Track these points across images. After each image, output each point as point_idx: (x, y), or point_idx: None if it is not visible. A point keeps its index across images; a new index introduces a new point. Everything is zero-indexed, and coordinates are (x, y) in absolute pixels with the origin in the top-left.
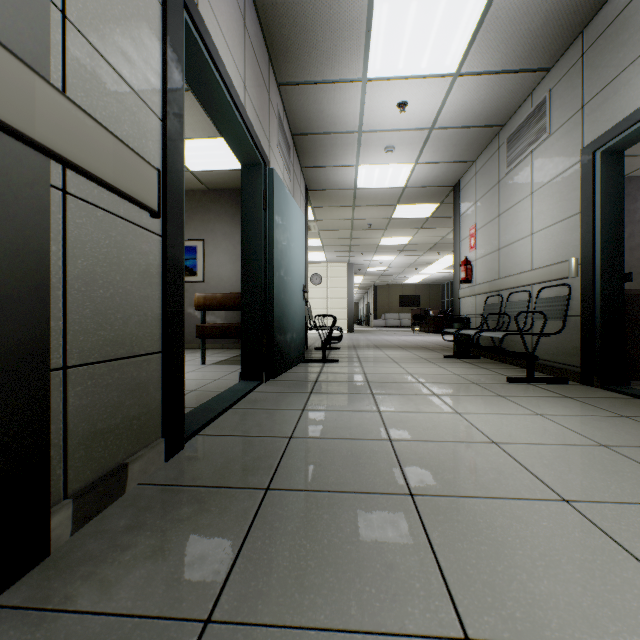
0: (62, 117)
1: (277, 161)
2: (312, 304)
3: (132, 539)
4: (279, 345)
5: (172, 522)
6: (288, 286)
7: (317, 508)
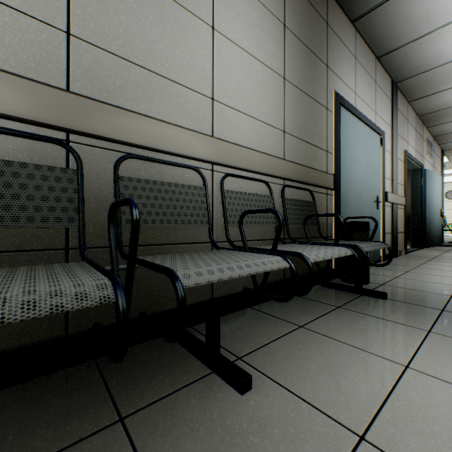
0: (399, 199)
1: (425, 159)
2: (446, 214)
3: (409, 257)
4: (428, 236)
5: (415, 257)
6: (432, 212)
7: (446, 259)
